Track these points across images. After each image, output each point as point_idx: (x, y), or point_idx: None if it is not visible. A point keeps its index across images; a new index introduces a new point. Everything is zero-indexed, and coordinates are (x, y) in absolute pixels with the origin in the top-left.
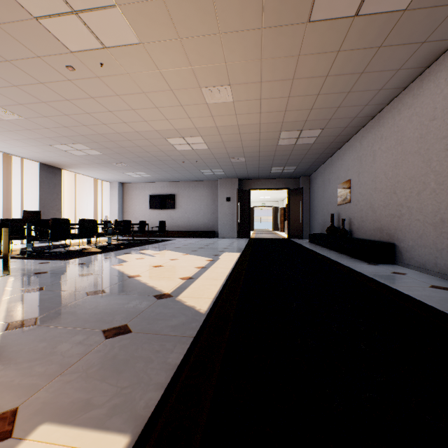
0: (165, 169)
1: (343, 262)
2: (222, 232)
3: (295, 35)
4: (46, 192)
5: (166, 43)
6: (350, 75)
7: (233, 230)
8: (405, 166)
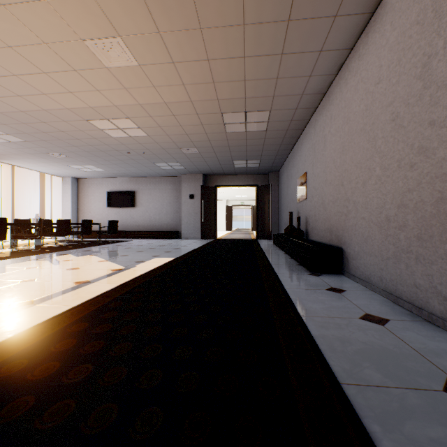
0: (114, 161)
1: (280, 272)
2: (185, 232)
3: None
4: None
5: None
6: (274, 24)
7: (197, 230)
8: (352, 150)
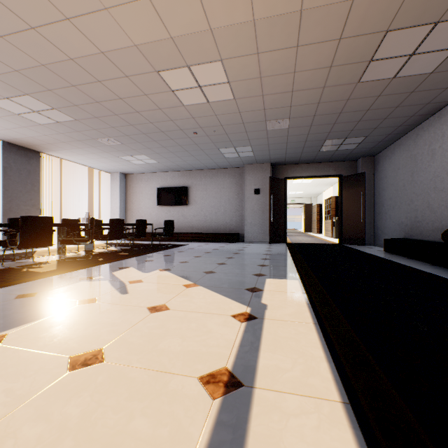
0: (172, 148)
1: None
2: (248, 234)
3: None
4: (15, 181)
5: None
6: None
7: (263, 232)
8: None
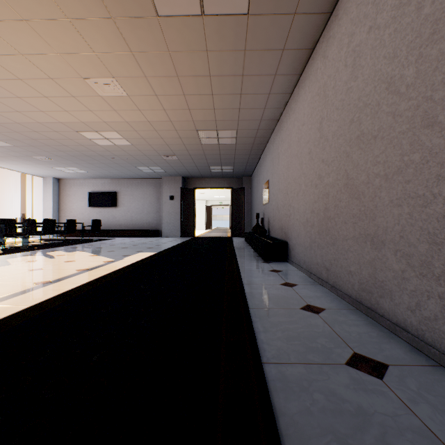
0: (98, 164)
1: (241, 261)
2: (165, 230)
3: (152, 29)
4: None
5: (11, 23)
6: (232, 76)
7: (177, 229)
8: (292, 169)
